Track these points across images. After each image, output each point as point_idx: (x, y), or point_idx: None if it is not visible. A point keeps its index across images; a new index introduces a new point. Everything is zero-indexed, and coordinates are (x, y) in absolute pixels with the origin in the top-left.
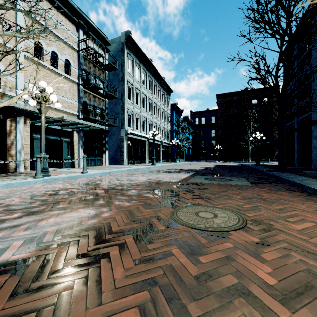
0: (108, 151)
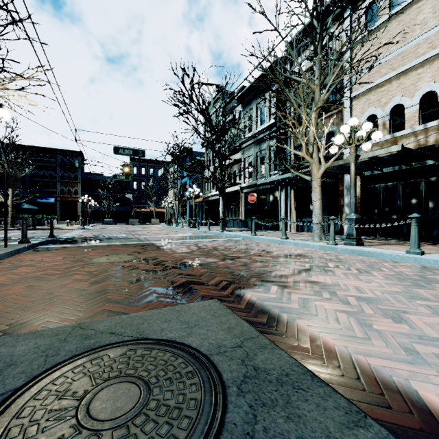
0: None
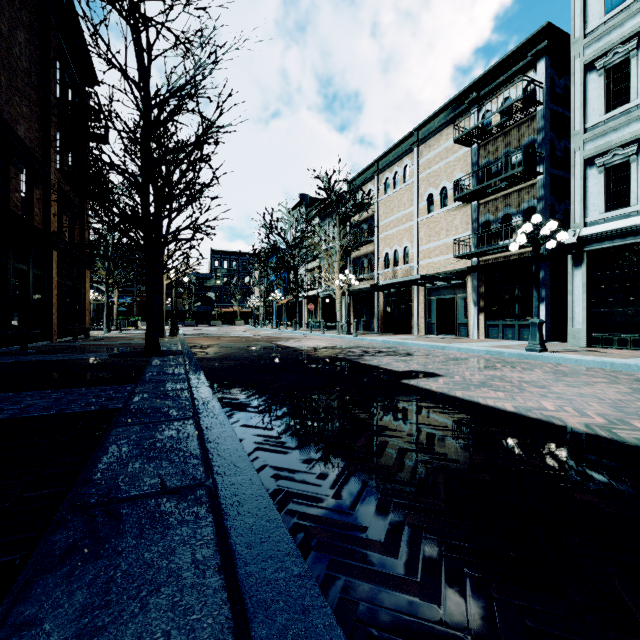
0: (544, 305)
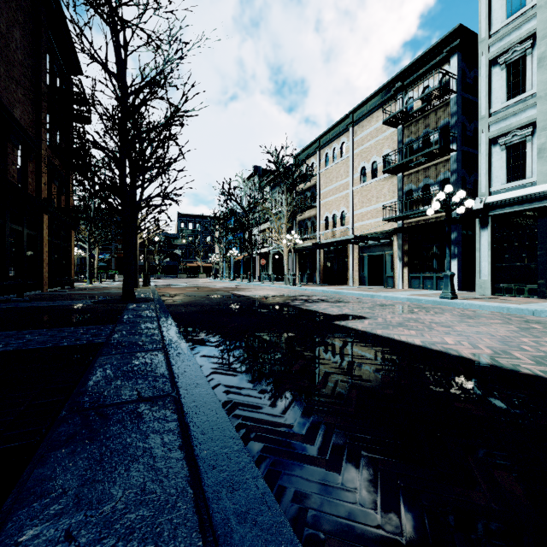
0: (457, 260)
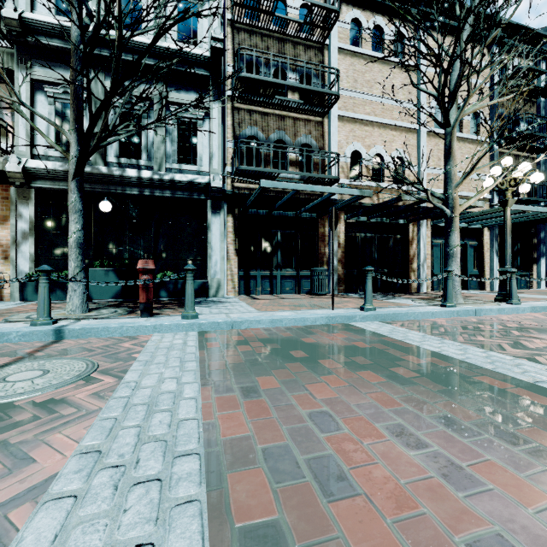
0: (543, 259)
